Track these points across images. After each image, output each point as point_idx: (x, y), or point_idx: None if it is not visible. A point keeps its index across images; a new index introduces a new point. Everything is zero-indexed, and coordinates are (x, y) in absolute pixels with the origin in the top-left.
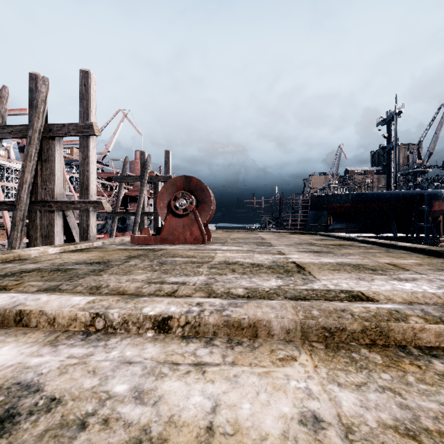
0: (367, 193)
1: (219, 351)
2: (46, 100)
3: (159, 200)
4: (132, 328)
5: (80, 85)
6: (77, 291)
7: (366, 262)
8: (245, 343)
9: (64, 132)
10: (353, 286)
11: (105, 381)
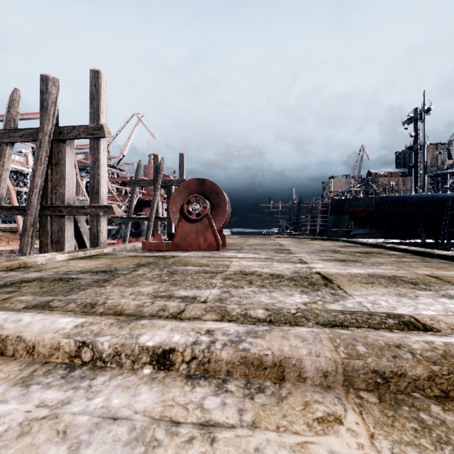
0: (392, 197)
1: (234, 402)
2: (56, 102)
3: (172, 205)
4: (126, 362)
5: (90, 86)
6: (68, 309)
7: (403, 274)
8: (268, 389)
9: (75, 135)
10: (395, 304)
11: (75, 452)
